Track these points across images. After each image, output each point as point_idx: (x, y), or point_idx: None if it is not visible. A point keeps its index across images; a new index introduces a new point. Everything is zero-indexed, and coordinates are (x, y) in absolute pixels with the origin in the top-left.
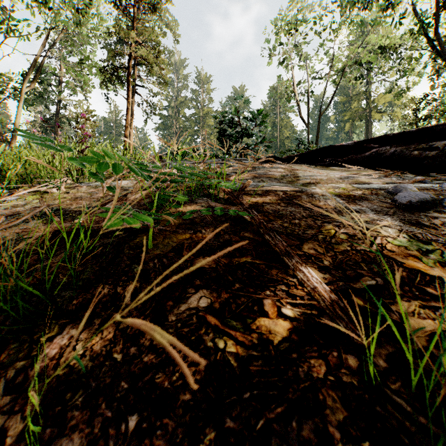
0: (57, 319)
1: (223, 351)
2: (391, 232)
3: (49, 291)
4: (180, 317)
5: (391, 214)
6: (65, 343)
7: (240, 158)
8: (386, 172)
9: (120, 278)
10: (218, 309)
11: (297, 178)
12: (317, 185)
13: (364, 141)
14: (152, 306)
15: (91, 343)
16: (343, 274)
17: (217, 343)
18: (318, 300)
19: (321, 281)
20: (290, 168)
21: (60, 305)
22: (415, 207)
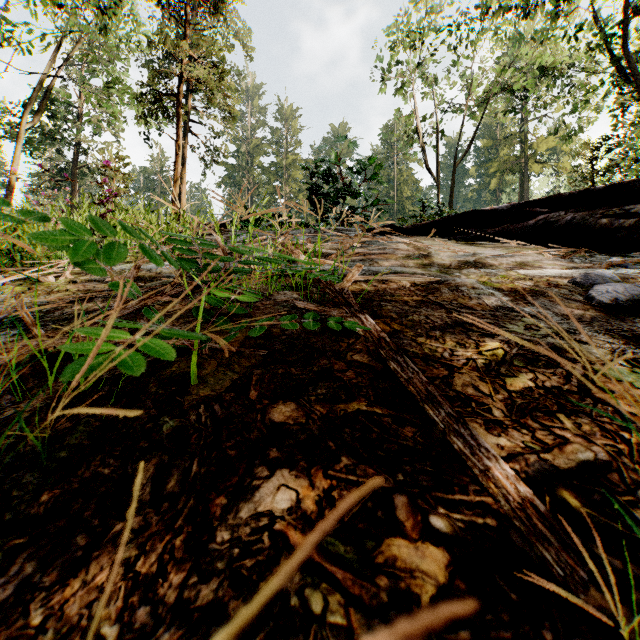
0: (6, 536)
1: (321, 622)
2: (597, 354)
3: (4, 472)
4: (239, 533)
5: (588, 321)
6: (10, 598)
7: (341, 228)
8: (564, 250)
9: (137, 444)
10: (310, 515)
11: (429, 258)
12: (462, 271)
13: (527, 203)
14: (189, 507)
15: (62, 595)
16: (530, 436)
17: (309, 600)
18: (495, 496)
19: (497, 456)
20: (418, 244)
21: (17, 505)
22: (623, 308)
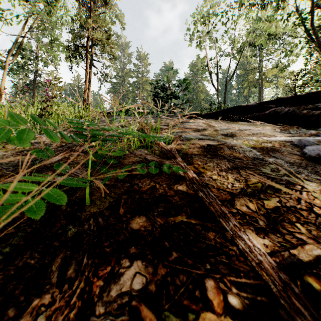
0: None
1: None
2: (313, 186)
3: None
4: (110, 308)
5: (304, 166)
6: None
7: (169, 114)
8: (285, 127)
9: (52, 243)
10: (154, 293)
11: (216, 131)
12: (234, 138)
13: (265, 102)
14: (80, 287)
15: None
16: (282, 238)
17: None
18: (267, 282)
19: (265, 253)
20: (210, 123)
21: None
22: None
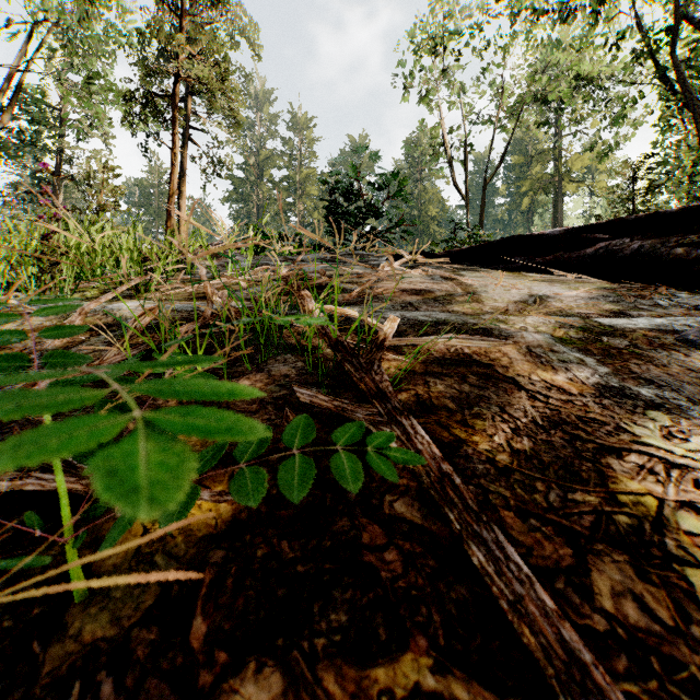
0: None
1: None
2: None
3: None
4: None
5: None
6: None
7: (361, 252)
8: (644, 289)
9: None
10: None
11: (477, 299)
12: (526, 320)
13: (583, 227)
14: None
15: None
16: None
17: None
18: None
19: None
20: (461, 279)
21: None
22: None
